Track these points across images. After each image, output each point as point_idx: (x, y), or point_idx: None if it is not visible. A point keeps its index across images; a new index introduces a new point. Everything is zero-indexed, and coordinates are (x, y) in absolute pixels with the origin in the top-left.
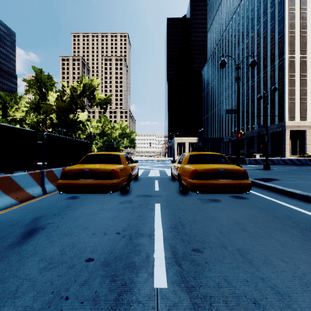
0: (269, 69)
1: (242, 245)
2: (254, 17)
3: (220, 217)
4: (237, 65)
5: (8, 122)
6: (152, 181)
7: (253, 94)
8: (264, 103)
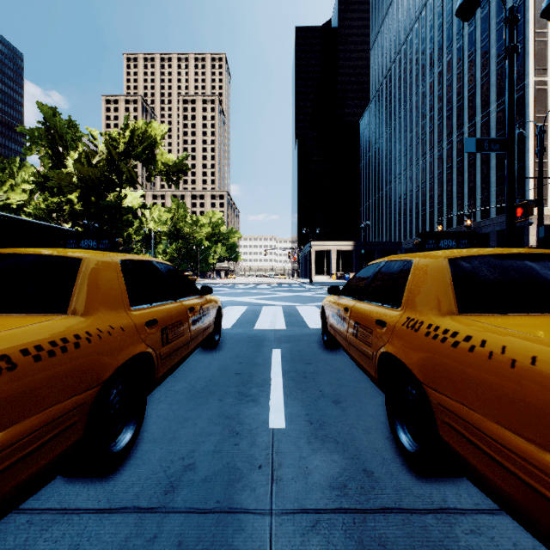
0: (495, 109)
1: None
2: None
3: None
4: (510, 12)
5: None
6: (263, 351)
7: (462, 157)
8: (483, 174)
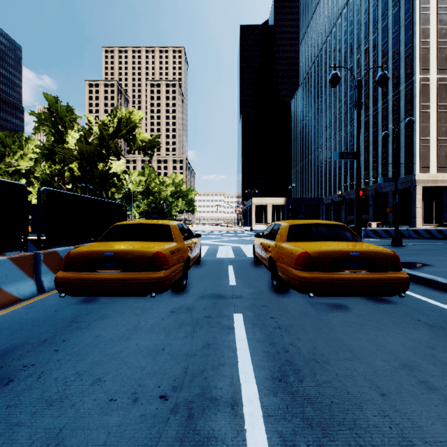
0: (392, 98)
1: None
2: (369, 22)
3: (364, 349)
4: (358, 82)
5: (9, 175)
6: (224, 266)
7: (368, 133)
8: (383, 147)
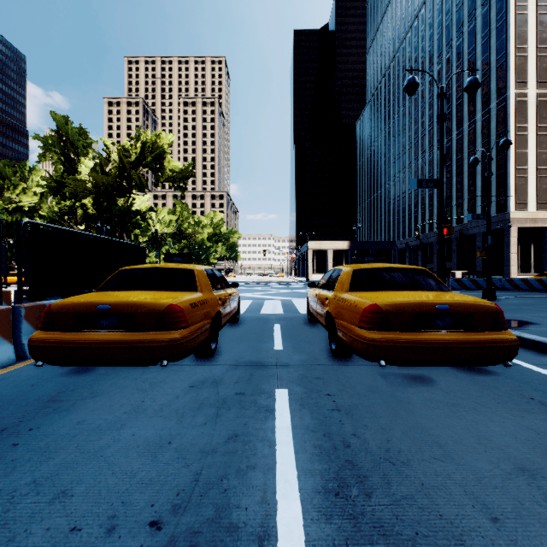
0: (480, 118)
1: None
2: (452, 24)
3: (459, 442)
4: (441, 90)
5: (9, 213)
6: (269, 324)
7: (451, 162)
8: (469, 178)
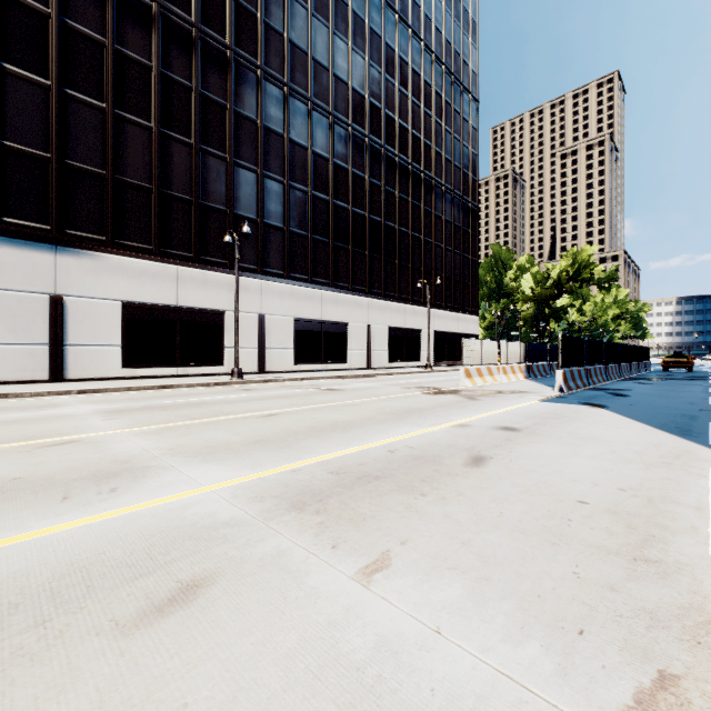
0: None
1: None
2: None
3: None
4: None
5: None
6: (706, 372)
7: None
8: None
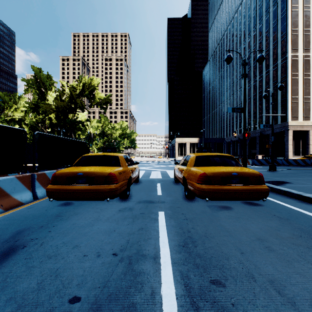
0: (272, 69)
1: (274, 273)
2: (256, 16)
3: (236, 230)
4: (244, 61)
5: (7, 122)
6: (154, 183)
7: (255, 93)
8: (266, 103)
